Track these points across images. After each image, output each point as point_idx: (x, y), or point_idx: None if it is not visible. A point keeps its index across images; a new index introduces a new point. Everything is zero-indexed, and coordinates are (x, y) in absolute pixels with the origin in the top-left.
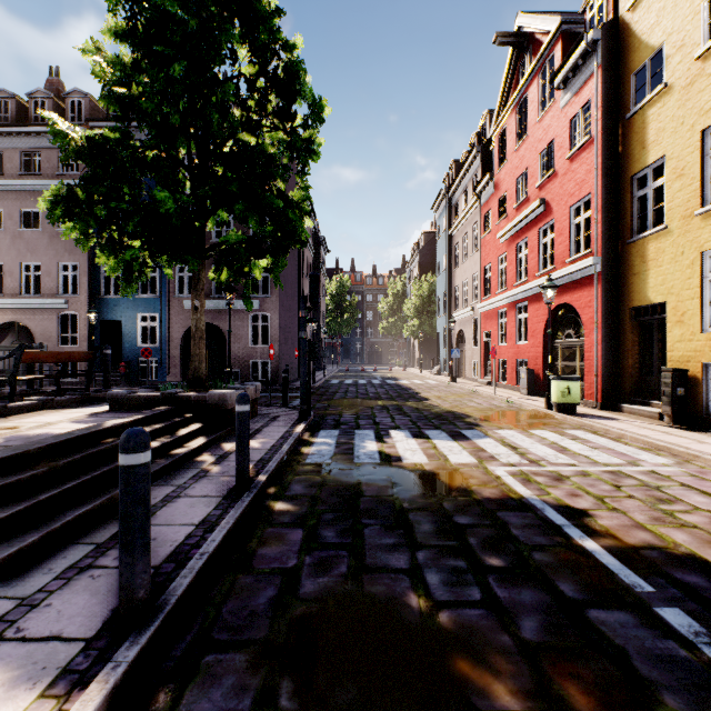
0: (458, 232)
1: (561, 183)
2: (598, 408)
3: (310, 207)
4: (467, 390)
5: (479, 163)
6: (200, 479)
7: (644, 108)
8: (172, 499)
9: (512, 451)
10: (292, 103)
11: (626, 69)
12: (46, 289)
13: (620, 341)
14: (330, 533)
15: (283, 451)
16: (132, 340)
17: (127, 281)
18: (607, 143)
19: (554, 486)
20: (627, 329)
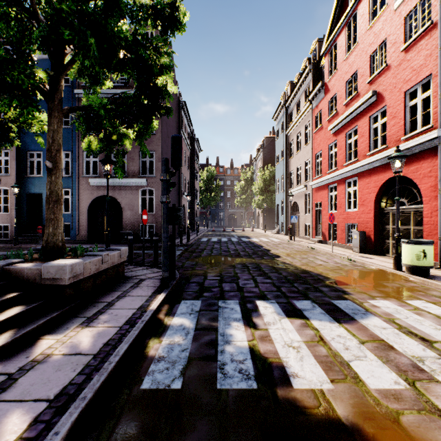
0: (293, 132)
1: (395, 74)
2: None
3: (187, 115)
4: (305, 247)
5: (311, 78)
6: None
7: None
8: None
9: (431, 350)
10: None
11: None
12: None
13: None
14: None
15: (111, 364)
16: None
17: None
18: None
19: None
20: None
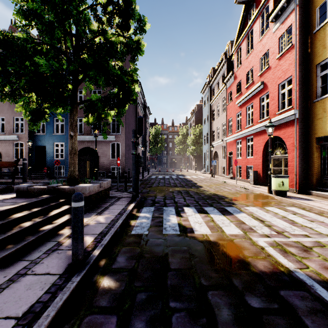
0: (214, 103)
1: (273, 72)
2: (296, 192)
3: (141, 91)
4: (220, 181)
5: (226, 67)
6: (51, 253)
7: (325, 25)
8: (18, 278)
9: (262, 224)
10: (128, 21)
11: (313, 6)
12: (7, 130)
13: (309, 156)
14: (141, 324)
15: (117, 225)
16: (51, 156)
17: (33, 121)
18: (301, 47)
19: (306, 257)
20: (313, 149)
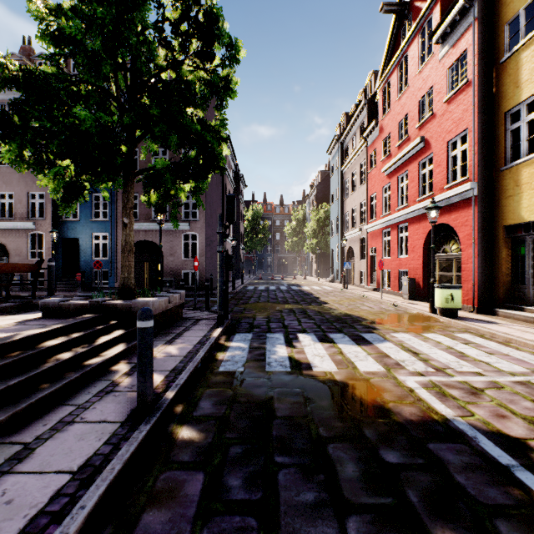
0: (348, 169)
1: (439, 123)
2: (474, 312)
3: (231, 150)
4: (357, 295)
5: (366, 113)
6: (105, 395)
7: (518, 52)
8: (64, 426)
9: (415, 357)
10: (211, 46)
11: (499, 20)
12: (18, 213)
13: (494, 255)
14: (236, 481)
15: (198, 359)
16: (87, 254)
17: (65, 201)
18: (482, 85)
19: (473, 402)
20: (500, 244)
